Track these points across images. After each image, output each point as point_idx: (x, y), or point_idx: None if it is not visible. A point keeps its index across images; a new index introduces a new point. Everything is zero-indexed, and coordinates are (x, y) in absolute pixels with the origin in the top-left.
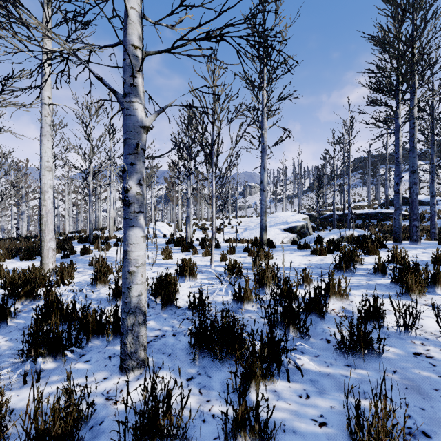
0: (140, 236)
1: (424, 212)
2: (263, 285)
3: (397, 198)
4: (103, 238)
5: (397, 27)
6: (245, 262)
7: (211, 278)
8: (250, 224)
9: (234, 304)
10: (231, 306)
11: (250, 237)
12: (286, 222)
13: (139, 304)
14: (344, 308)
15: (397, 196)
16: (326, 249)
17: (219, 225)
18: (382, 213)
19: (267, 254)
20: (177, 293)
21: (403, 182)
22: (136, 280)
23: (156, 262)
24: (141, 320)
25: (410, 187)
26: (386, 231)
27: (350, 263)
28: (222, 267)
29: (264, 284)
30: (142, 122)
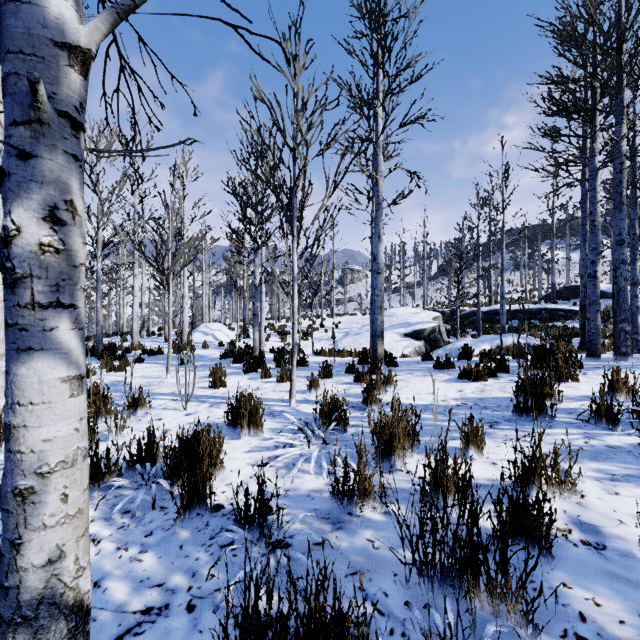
0: (58, 379)
1: (609, 308)
2: (391, 452)
3: (594, 286)
4: (121, 349)
5: (597, 6)
6: (350, 394)
7: (290, 428)
8: (353, 327)
9: (335, 502)
10: (328, 507)
11: (354, 346)
12: (408, 324)
13: (51, 590)
14: (575, 516)
15: (592, 283)
16: (485, 370)
17: (306, 328)
18: (547, 309)
19: (387, 379)
20: (220, 468)
21: (571, 265)
22: (39, 515)
23: (197, 394)
24: (60, 635)
25: (615, 268)
26: (557, 336)
27: (545, 402)
28: (311, 403)
29: (392, 449)
30: (64, 31)
